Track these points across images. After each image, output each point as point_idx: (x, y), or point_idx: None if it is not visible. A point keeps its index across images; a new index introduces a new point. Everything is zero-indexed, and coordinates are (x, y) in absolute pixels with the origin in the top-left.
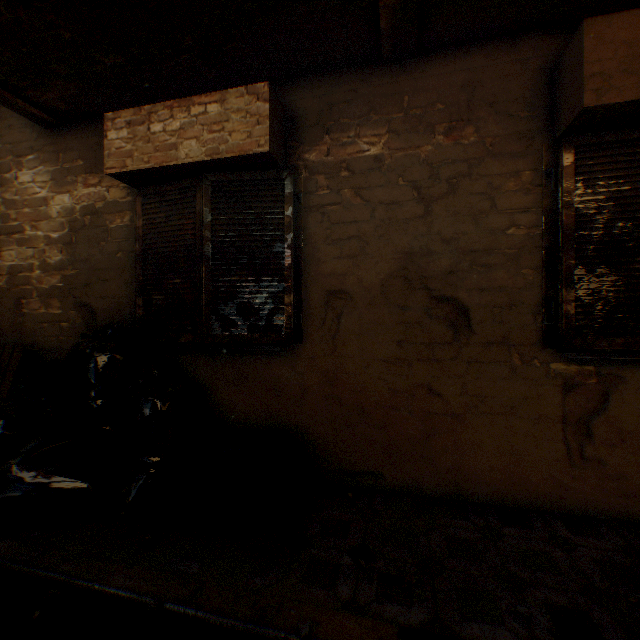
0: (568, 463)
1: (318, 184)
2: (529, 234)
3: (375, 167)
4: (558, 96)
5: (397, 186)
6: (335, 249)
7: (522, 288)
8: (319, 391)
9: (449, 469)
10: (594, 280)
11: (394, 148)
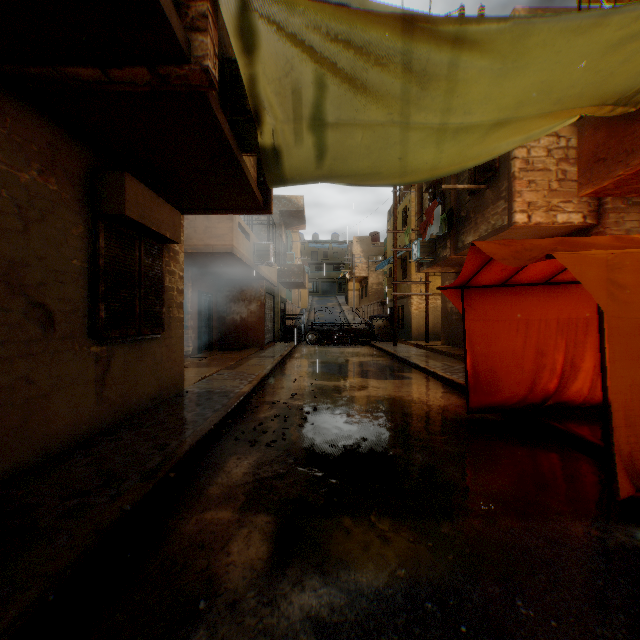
0: (99, 404)
1: None
2: (84, 266)
3: None
4: (101, 191)
5: (4, 196)
6: None
7: (81, 300)
8: None
9: (43, 439)
10: (112, 300)
11: (1, 158)
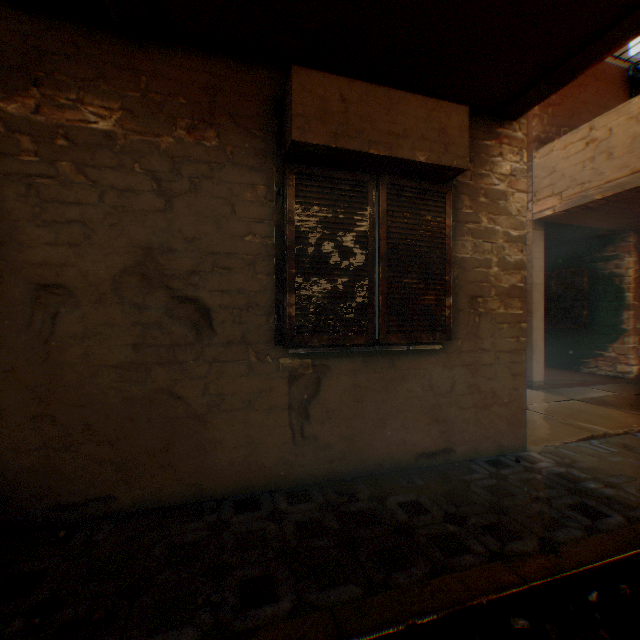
0: (294, 443)
1: (23, 146)
2: (264, 243)
3: (106, 144)
4: (284, 126)
5: (134, 172)
6: (49, 233)
7: (258, 292)
8: (24, 412)
9: (191, 472)
10: (310, 288)
11: (130, 129)
